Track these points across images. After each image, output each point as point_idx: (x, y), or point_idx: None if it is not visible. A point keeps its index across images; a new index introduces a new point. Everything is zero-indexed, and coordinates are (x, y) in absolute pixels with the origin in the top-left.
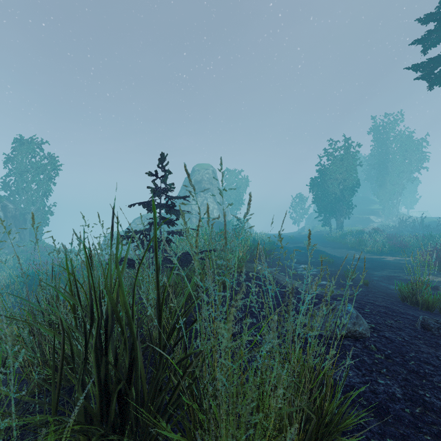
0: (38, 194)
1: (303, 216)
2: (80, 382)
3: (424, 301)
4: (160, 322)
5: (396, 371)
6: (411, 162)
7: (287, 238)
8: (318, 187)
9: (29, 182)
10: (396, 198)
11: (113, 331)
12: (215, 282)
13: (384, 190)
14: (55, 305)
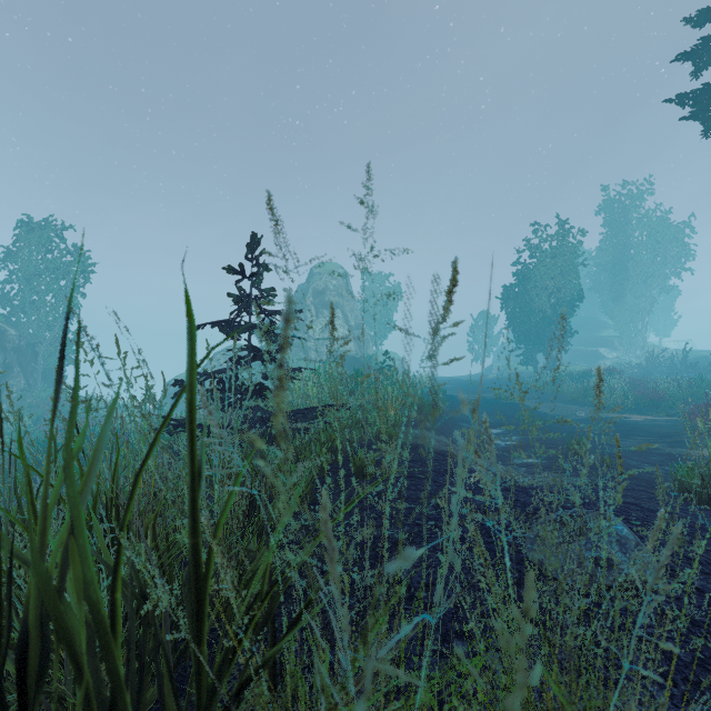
0: (58, 312)
1: (490, 348)
2: None
3: None
4: (198, 626)
5: None
6: (665, 261)
7: (465, 383)
8: (515, 300)
9: (42, 292)
10: (641, 320)
11: (44, 673)
12: (351, 503)
13: (623, 306)
14: None
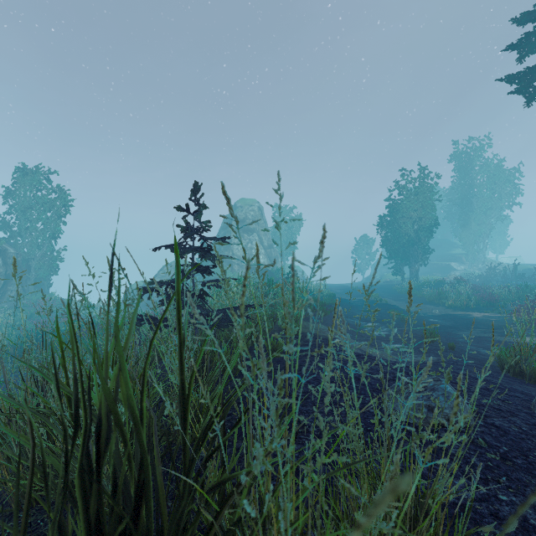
0: (45, 236)
1: (369, 262)
2: (55, 526)
3: (533, 372)
4: (184, 424)
5: (521, 479)
6: (500, 197)
7: (350, 289)
8: (387, 227)
9: (33, 221)
10: (483, 241)
11: (109, 442)
12: (268, 360)
13: (468, 231)
14: (23, 399)
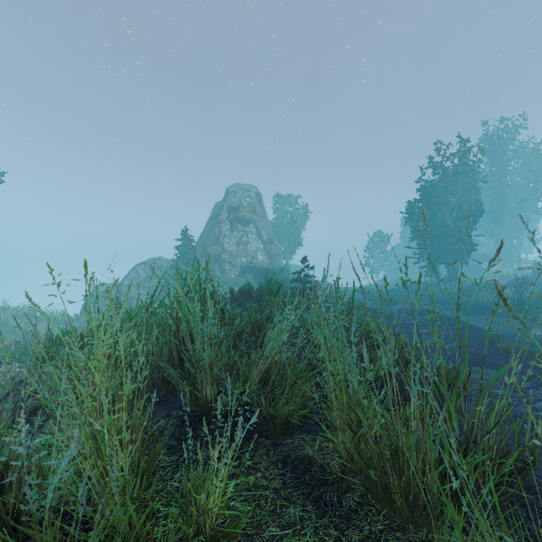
0: None
1: (384, 262)
2: None
3: None
4: None
5: None
6: (537, 187)
7: (370, 294)
8: (418, 215)
9: None
10: (516, 237)
11: None
12: None
13: (501, 225)
14: None
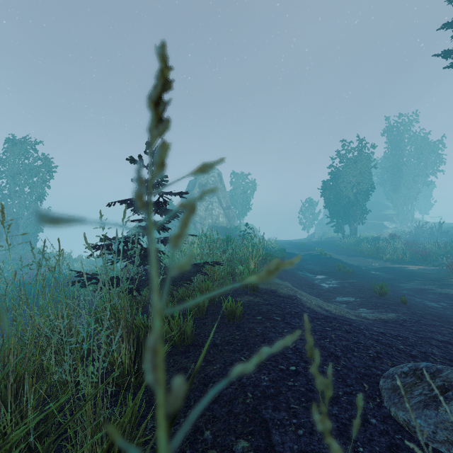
0: (32, 198)
1: (313, 221)
2: None
3: None
4: None
5: None
6: (426, 165)
7: (297, 244)
8: (330, 190)
9: (22, 185)
10: (411, 203)
11: None
12: None
13: (399, 194)
14: None
